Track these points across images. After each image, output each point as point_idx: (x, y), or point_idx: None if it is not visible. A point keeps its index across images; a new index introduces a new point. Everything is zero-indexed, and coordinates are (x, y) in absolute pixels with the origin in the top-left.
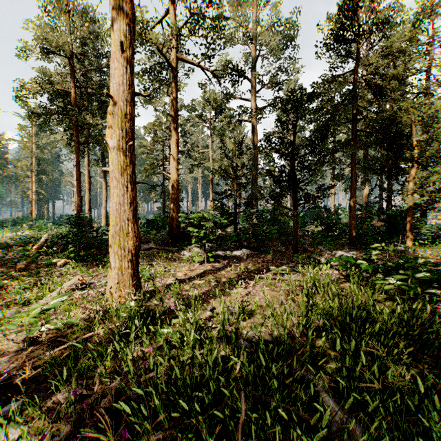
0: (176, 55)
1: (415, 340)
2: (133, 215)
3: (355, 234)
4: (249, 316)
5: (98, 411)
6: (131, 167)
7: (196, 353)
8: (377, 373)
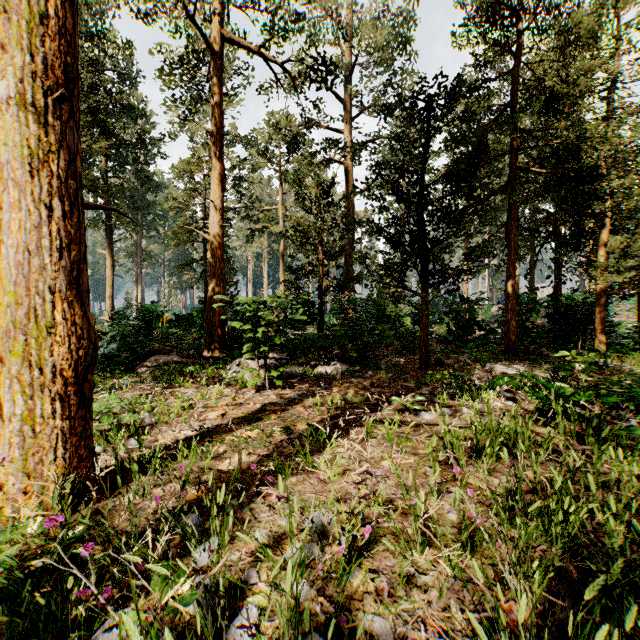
0: (218, 29)
1: None
2: (69, 280)
3: (515, 336)
4: (368, 544)
5: None
6: (65, 157)
7: None
8: None
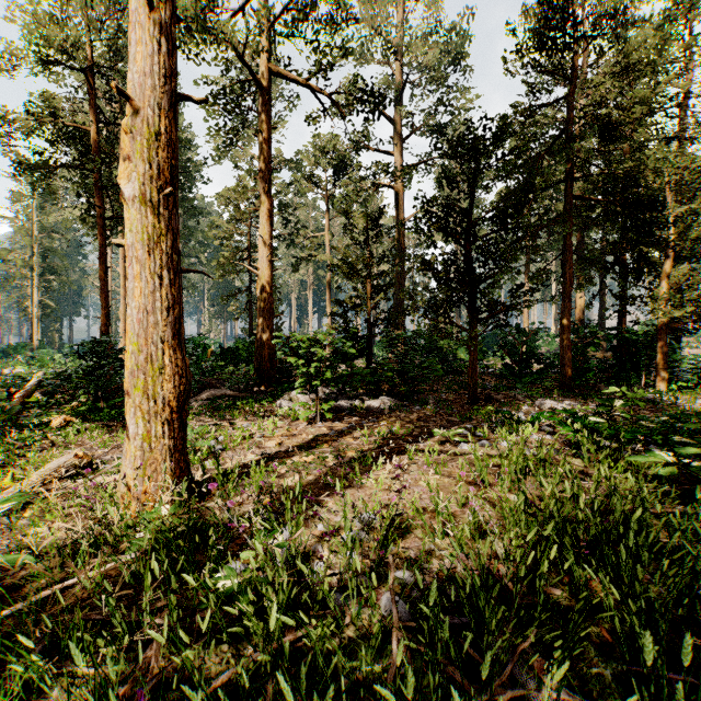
0: (268, 66)
1: None
2: (173, 332)
3: (570, 371)
4: (403, 533)
5: None
6: (170, 238)
7: (280, 683)
8: None
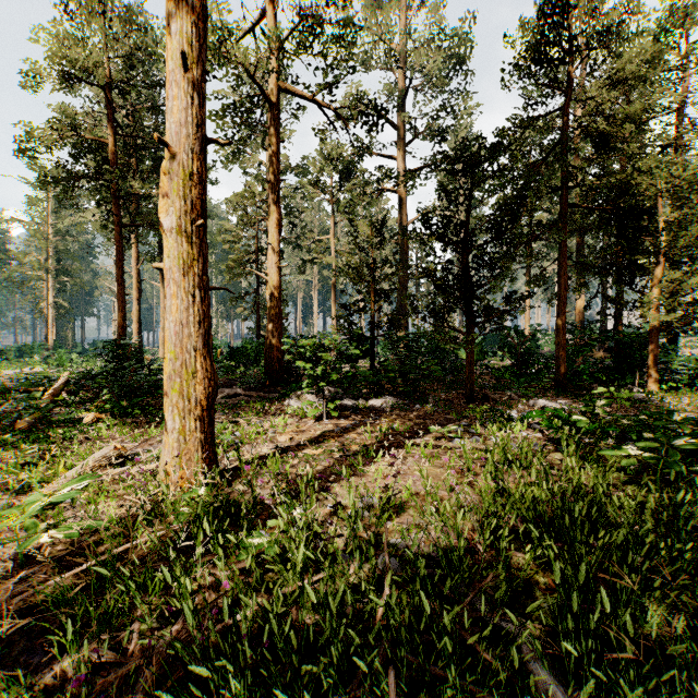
0: (276, 83)
1: (686, 559)
2: (204, 342)
3: (565, 372)
4: (398, 512)
5: (131, 697)
6: (201, 262)
7: (307, 590)
8: (630, 628)
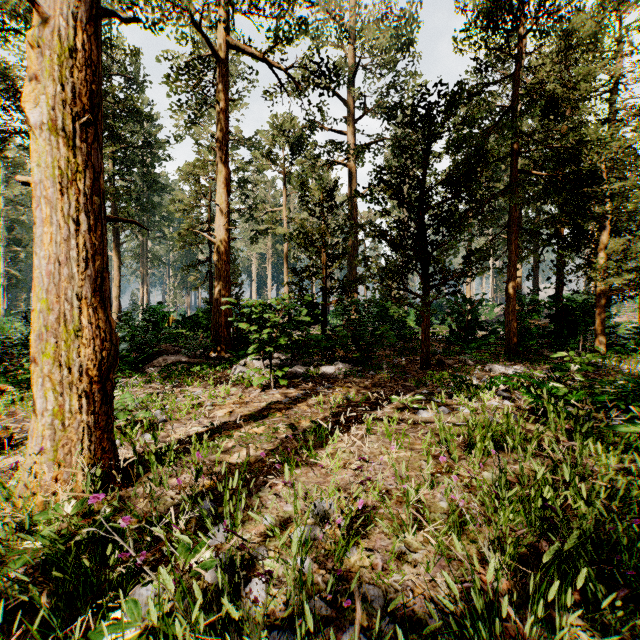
0: (224, 37)
1: None
2: (93, 288)
3: (515, 337)
4: (365, 527)
5: None
6: (90, 176)
7: None
8: None
